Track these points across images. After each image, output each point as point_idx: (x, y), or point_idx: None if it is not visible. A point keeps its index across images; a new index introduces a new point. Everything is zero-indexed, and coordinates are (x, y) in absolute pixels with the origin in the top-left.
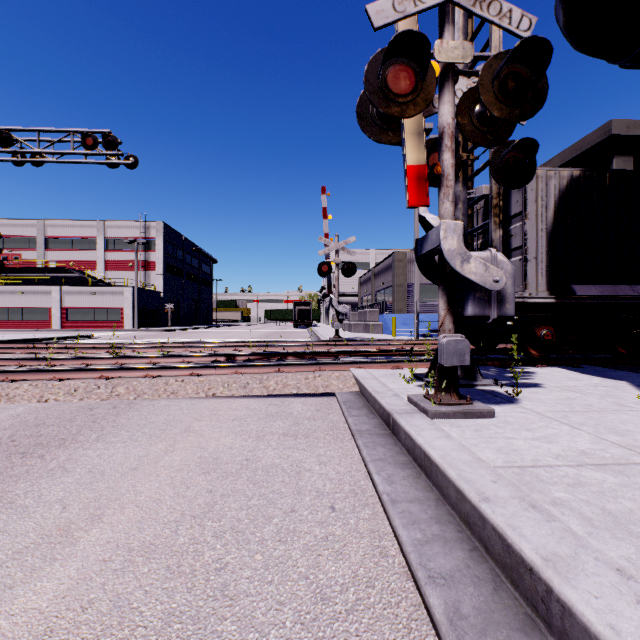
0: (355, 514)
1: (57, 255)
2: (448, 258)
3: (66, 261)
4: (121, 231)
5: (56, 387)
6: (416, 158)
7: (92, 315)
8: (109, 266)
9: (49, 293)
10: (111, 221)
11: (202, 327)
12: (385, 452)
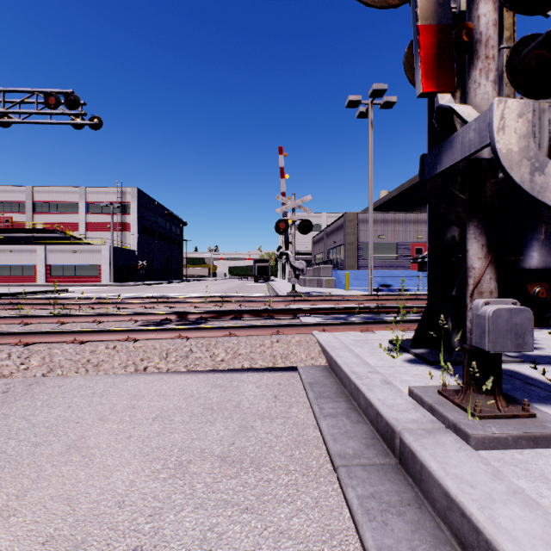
0: None
1: (43, 218)
2: (507, 165)
3: (51, 223)
4: (100, 196)
5: None
6: (434, 14)
7: (73, 271)
8: (90, 227)
9: (34, 251)
10: (91, 187)
11: (172, 282)
12: (410, 539)
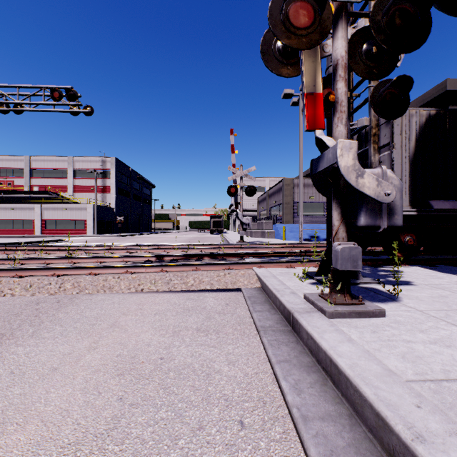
0: (265, 433)
1: (39, 181)
2: (344, 174)
3: (45, 186)
4: (85, 164)
5: (15, 283)
6: (313, 87)
7: (64, 225)
8: (76, 189)
9: (33, 209)
10: (78, 157)
11: (144, 233)
12: (289, 352)
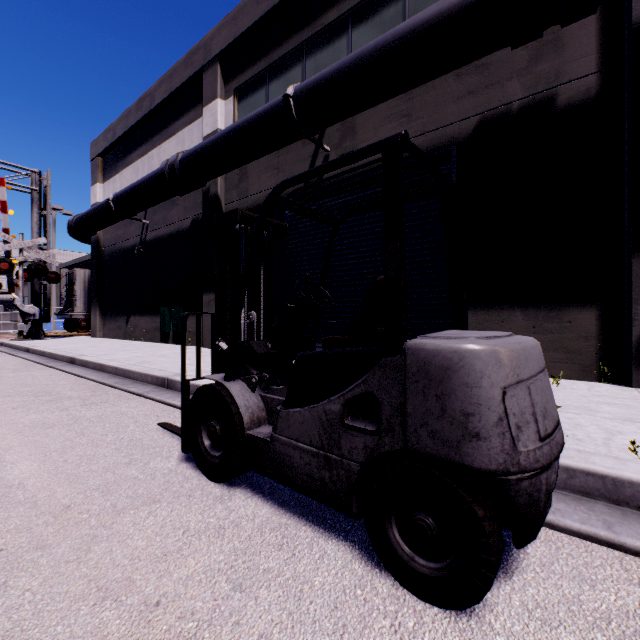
0: None
1: None
2: (19, 307)
3: None
4: None
5: None
6: (11, 282)
7: None
8: None
9: None
10: None
11: None
12: None
